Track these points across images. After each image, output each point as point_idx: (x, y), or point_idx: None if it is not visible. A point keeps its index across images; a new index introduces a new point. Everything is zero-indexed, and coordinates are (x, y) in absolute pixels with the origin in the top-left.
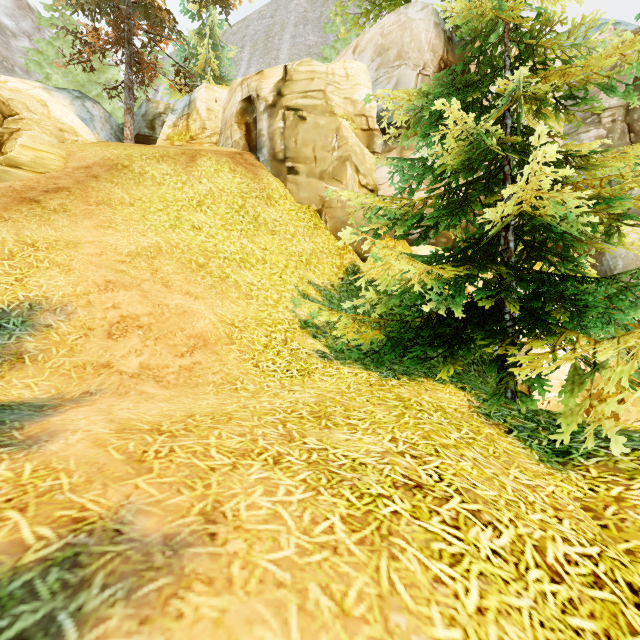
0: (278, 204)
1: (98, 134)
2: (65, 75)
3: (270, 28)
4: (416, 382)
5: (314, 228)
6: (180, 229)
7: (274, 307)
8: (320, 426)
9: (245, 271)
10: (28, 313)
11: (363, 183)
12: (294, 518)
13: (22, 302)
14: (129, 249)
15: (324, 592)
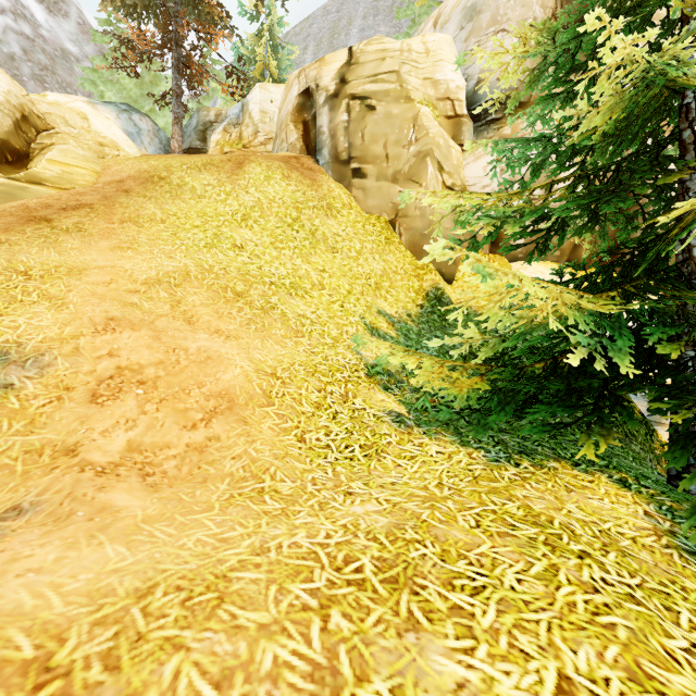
0: (341, 215)
1: (146, 149)
2: (119, 92)
3: (336, 24)
4: (546, 471)
5: (385, 243)
6: (217, 248)
7: (332, 347)
8: (397, 619)
9: (296, 299)
10: None
11: (448, 184)
12: None
13: None
14: (147, 275)
15: None
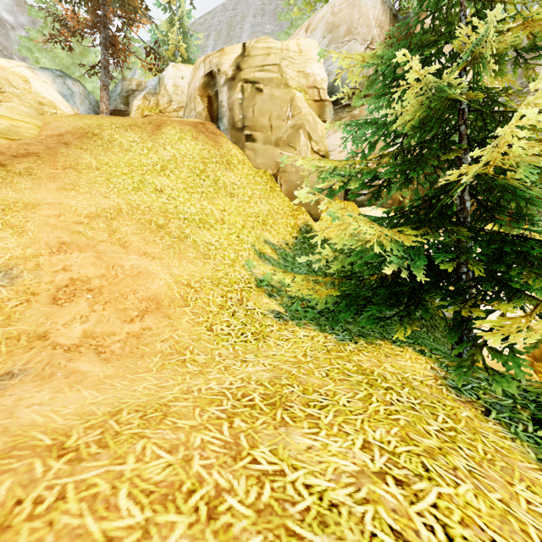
0: (237, 169)
1: (78, 109)
2: (52, 59)
3: (232, 19)
4: (374, 346)
5: (270, 191)
6: (142, 191)
7: (231, 266)
8: (275, 421)
9: (204, 231)
10: None
11: (315, 149)
12: None
13: None
14: (89, 210)
15: None
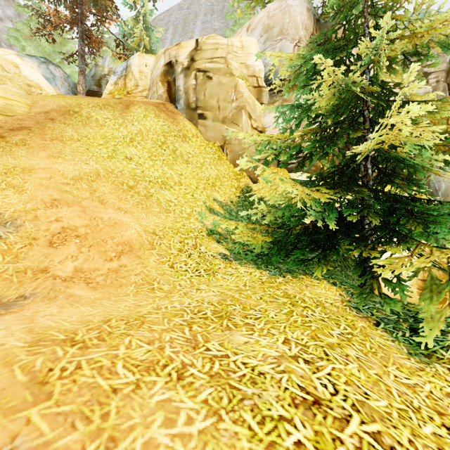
0: (191, 141)
1: (59, 89)
2: (36, 47)
3: (187, 16)
4: (298, 279)
5: (218, 159)
6: (115, 159)
7: (187, 219)
8: (222, 327)
9: (165, 191)
10: None
11: (254, 126)
12: None
13: None
14: (73, 174)
15: None
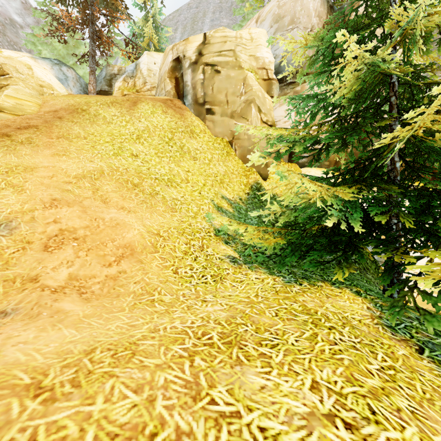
0: (199, 137)
1: (71, 90)
2: (52, 51)
3: (195, 15)
4: (316, 287)
5: (226, 155)
6: (121, 156)
7: (194, 218)
8: (231, 360)
9: (171, 189)
10: None
11: (264, 120)
12: None
13: None
14: (77, 172)
15: None
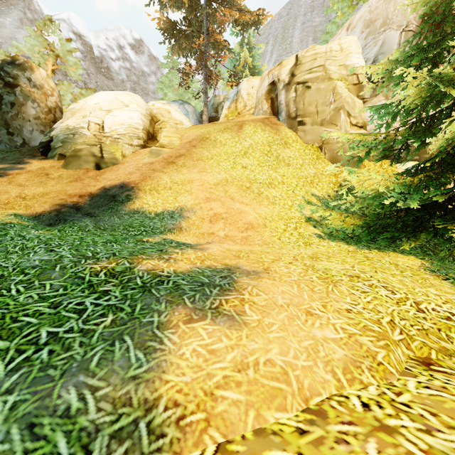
0: (291, 146)
1: (190, 121)
2: (173, 91)
3: (286, 23)
4: (383, 252)
5: (316, 159)
6: (236, 169)
7: (289, 209)
8: (312, 260)
9: (271, 189)
10: (180, 212)
11: (353, 123)
12: (297, 274)
13: (178, 207)
14: (214, 182)
15: (306, 286)
